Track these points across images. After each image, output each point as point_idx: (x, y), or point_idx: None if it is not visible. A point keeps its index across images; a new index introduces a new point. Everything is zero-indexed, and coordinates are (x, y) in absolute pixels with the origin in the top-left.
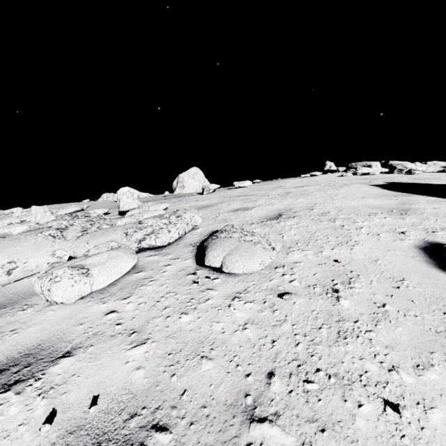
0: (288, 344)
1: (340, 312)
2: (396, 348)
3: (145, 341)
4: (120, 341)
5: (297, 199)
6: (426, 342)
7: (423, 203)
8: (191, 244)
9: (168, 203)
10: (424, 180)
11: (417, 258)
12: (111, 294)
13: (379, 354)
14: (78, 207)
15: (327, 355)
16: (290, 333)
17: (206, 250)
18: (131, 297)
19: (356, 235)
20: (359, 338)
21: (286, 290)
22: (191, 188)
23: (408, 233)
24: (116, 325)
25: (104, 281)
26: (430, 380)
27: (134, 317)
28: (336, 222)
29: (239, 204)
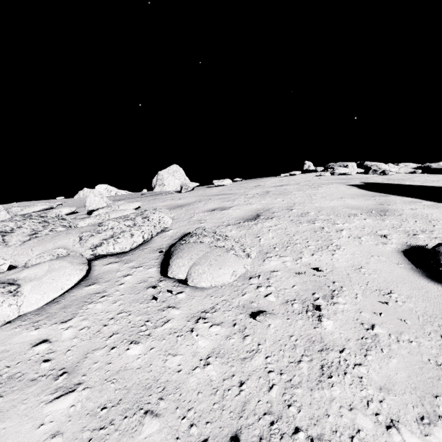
0: (260, 388)
1: (323, 337)
2: (393, 390)
3: (74, 388)
4: (41, 389)
5: (276, 199)
6: (427, 380)
7: (400, 204)
8: (159, 249)
9: (143, 201)
10: (398, 180)
11: (402, 265)
12: (49, 315)
13: (373, 400)
14: (46, 205)
15: (309, 403)
16: (263, 370)
17: (171, 258)
18: (73, 319)
19: (337, 239)
20: (347, 375)
21: (261, 307)
22: (171, 186)
23: (389, 237)
24: (43, 363)
25: (37, 301)
26: (440, 441)
27: (70, 349)
28: (316, 224)
29: (216, 203)
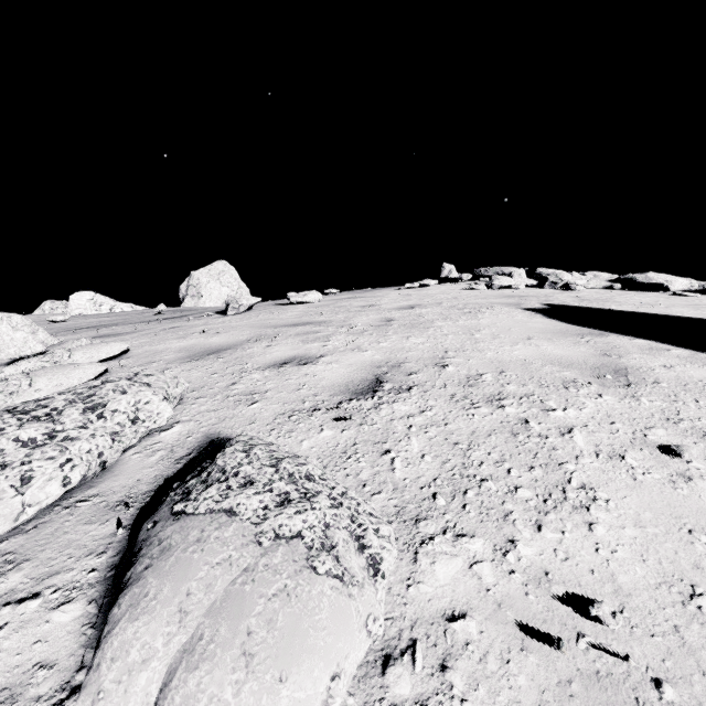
0: None
1: None
2: None
3: None
4: None
5: (408, 337)
6: None
7: (638, 354)
8: (123, 504)
9: (146, 333)
10: (596, 302)
11: None
12: None
13: None
14: None
15: None
16: None
17: (115, 602)
18: None
19: (573, 461)
20: None
21: None
22: (215, 298)
23: (688, 455)
24: None
25: None
26: None
27: None
28: (508, 409)
29: (291, 346)
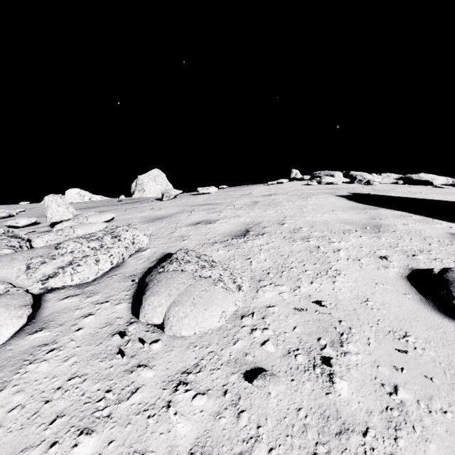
0: None
1: (339, 410)
2: None
3: None
4: None
5: (265, 211)
6: None
7: (391, 218)
8: (132, 276)
9: (119, 210)
10: (383, 191)
11: (410, 295)
12: None
13: None
14: (3, 212)
15: None
16: None
17: (145, 294)
18: (2, 392)
19: (335, 261)
20: None
21: (257, 362)
22: (152, 192)
23: (390, 259)
24: None
25: None
26: None
27: None
28: (311, 242)
29: (201, 215)
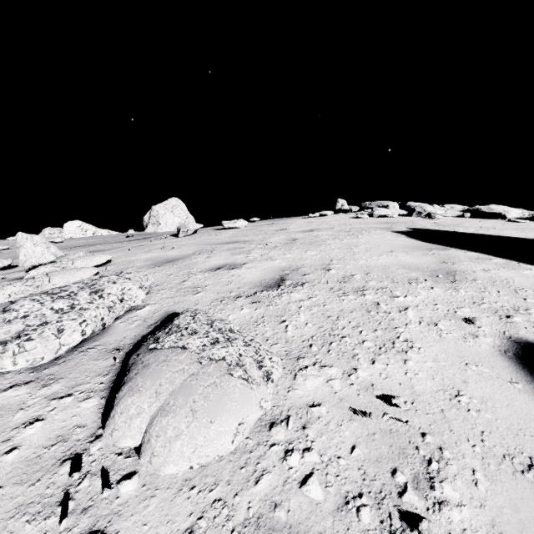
0: None
1: None
2: None
3: None
4: None
5: (306, 251)
6: None
7: (467, 262)
8: (116, 350)
9: (122, 250)
10: (449, 226)
11: (519, 384)
12: None
13: None
14: None
15: None
16: None
17: (120, 390)
18: None
19: (403, 326)
20: None
21: (294, 524)
22: (170, 225)
23: (479, 323)
24: None
25: None
26: None
27: None
28: (367, 296)
29: (223, 257)
